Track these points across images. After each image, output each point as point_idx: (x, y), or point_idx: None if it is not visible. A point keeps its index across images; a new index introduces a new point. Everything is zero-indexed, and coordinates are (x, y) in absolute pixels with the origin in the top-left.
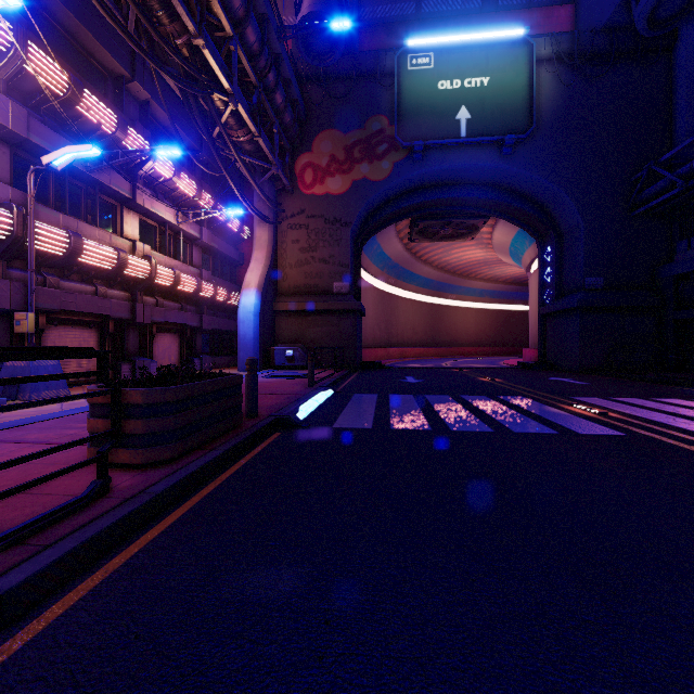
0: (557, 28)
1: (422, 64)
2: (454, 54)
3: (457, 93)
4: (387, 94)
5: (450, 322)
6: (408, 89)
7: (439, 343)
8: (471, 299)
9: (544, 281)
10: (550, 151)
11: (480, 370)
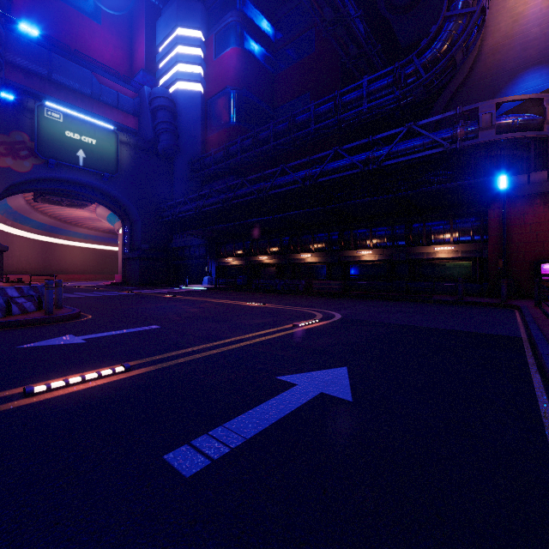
0: (131, 125)
1: (55, 117)
2: (76, 120)
3: (77, 142)
4: (28, 122)
5: (60, 256)
6: (45, 127)
7: (51, 271)
8: (78, 240)
9: (125, 242)
10: (126, 185)
11: (91, 286)
